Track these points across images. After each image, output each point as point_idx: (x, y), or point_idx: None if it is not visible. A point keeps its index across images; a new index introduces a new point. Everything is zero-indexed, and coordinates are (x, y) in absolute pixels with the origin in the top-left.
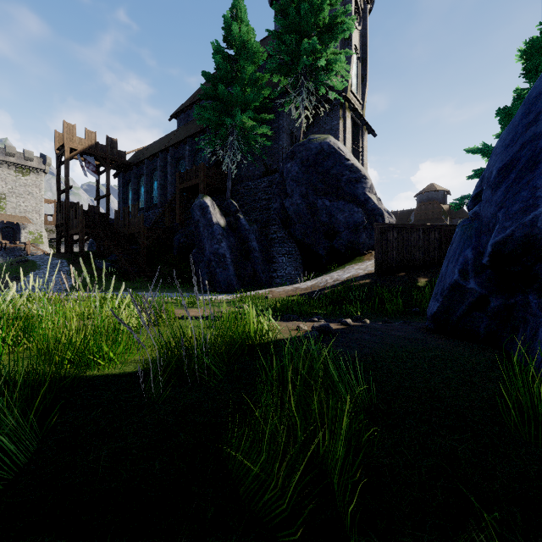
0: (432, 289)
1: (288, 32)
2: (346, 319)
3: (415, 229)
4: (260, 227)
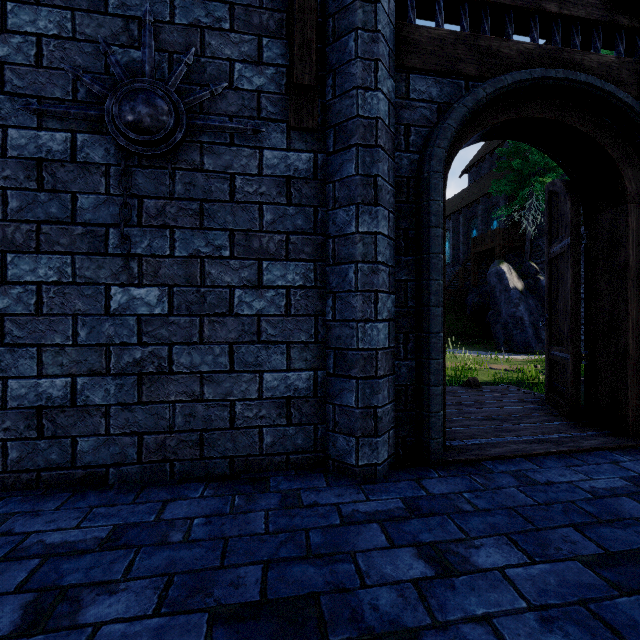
0: None
1: None
2: None
3: None
4: None
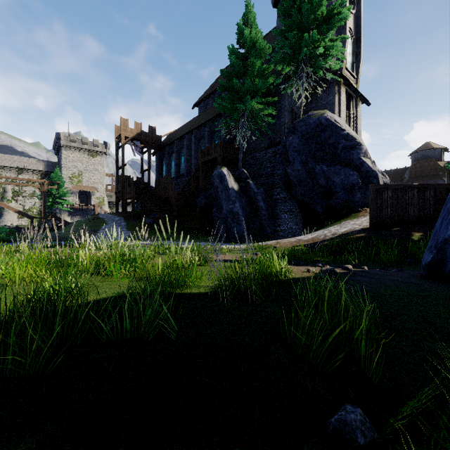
0: (427, 242)
1: (290, 29)
2: (347, 265)
3: (409, 189)
4: (265, 190)
